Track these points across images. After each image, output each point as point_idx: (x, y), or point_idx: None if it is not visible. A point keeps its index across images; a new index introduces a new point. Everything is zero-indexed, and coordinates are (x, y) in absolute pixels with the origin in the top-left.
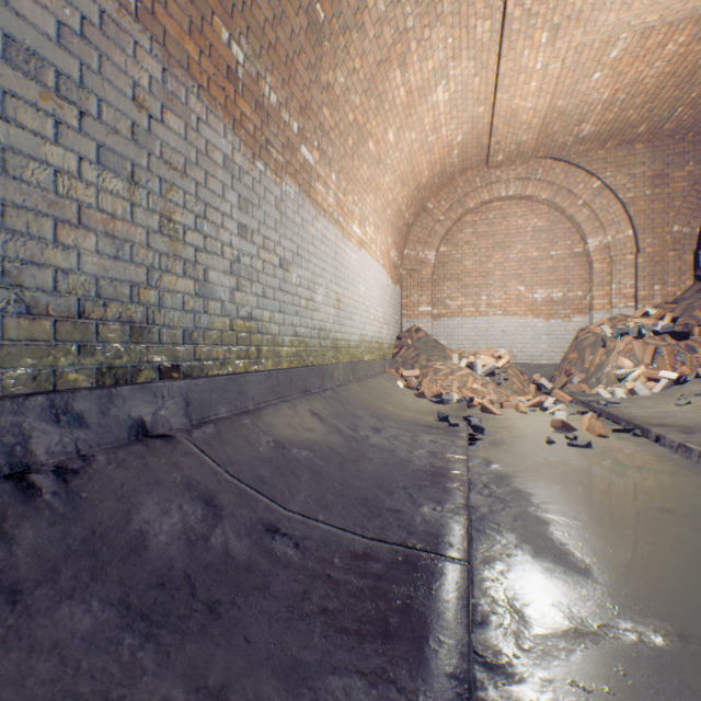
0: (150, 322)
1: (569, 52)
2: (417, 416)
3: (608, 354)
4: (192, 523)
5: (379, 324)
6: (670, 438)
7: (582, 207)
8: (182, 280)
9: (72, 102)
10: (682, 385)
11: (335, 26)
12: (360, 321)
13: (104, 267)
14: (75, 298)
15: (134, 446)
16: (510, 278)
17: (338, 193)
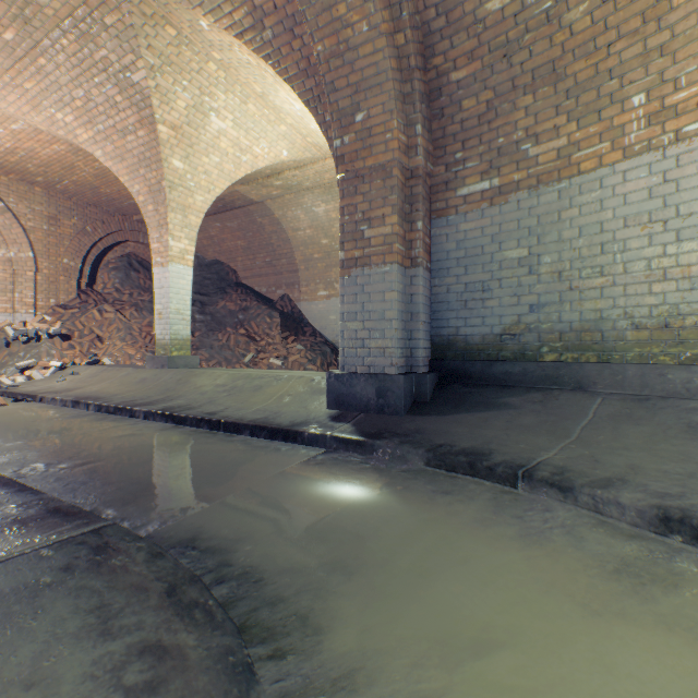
0: None
1: None
2: None
3: (13, 350)
4: None
5: None
6: (49, 397)
7: None
8: None
9: None
10: (66, 369)
11: None
12: None
13: None
14: None
15: None
16: None
17: None
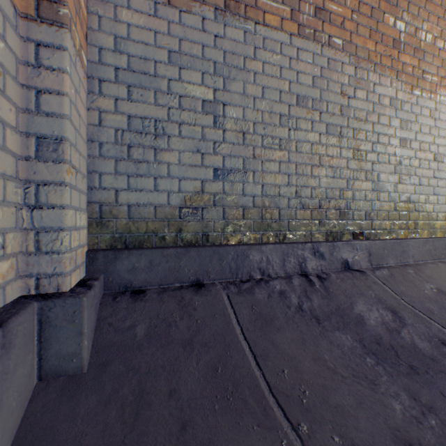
0: (347, 208)
1: None
2: None
3: None
4: (386, 320)
5: None
6: None
7: None
8: (363, 183)
9: (316, 110)
10: None
11: None
12: None
13: (328, 183)
14: (317, 199)
15: (345, 272)
16: None
17: None
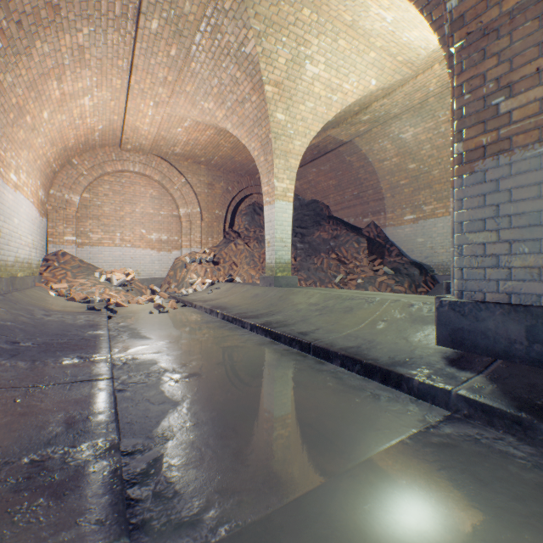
0: None
1: (166, 114)
2: (74, 309)
3: (188, 272)
4: None
5: (30, 249)
6: (198, 304)
7: (177, 190)
8: None
9: None
10: (214, 285)
11: (10, 51)
12: (16, 246)
13: None
14: None
15: None
16: (137, 224)
17: (1, 151)
